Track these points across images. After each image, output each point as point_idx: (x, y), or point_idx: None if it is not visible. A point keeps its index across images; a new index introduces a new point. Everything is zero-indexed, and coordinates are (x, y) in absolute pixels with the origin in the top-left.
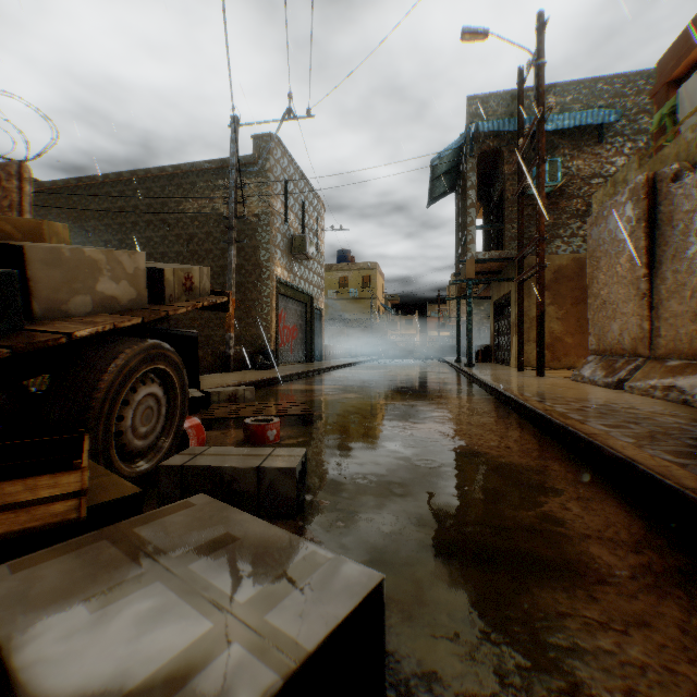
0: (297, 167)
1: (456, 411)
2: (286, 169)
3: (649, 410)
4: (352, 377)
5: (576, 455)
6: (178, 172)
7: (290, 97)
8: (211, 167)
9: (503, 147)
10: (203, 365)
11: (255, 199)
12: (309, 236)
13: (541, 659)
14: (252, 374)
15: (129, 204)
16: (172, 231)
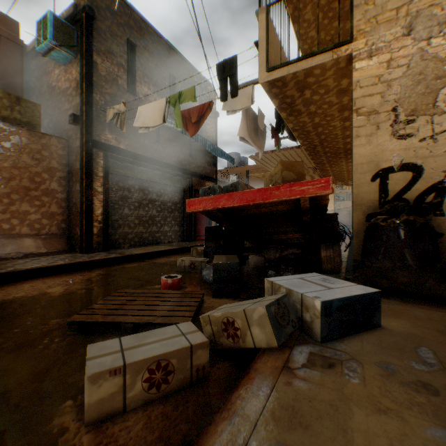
0: None
1: None
2: None
3: None
4: None
5: (78, 271)
6: None
7: None
8: None
9: None
10: None
11: None
12: None
13: (172, 261)
14: None
15: None
16: None
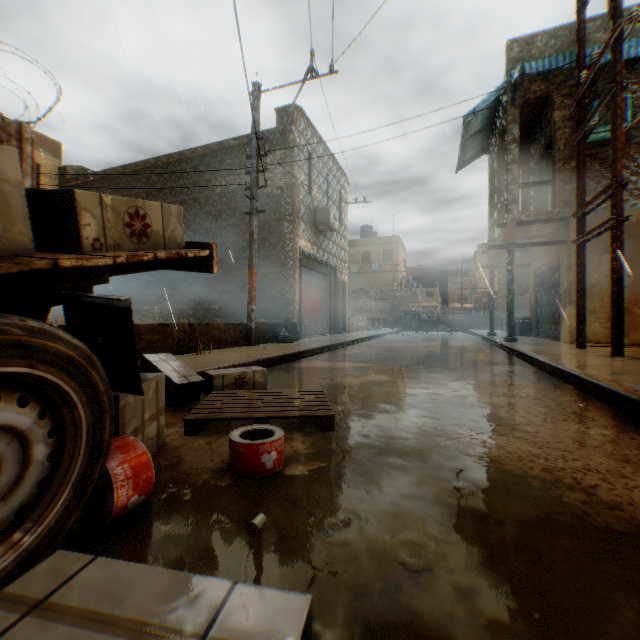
0: (321, 139)
1: (534, 410)
2: (310, 141)
3: None
4: (378, 352)
5: None
6: (207, 152)
7: (311, 55)
8: (238, 143)
9: (552, 92)
10: (224, 338)
11: (279, 172)
12: (333, 208)
13: None
14: (272, 348)
15: (165, 186)
16: (202, 209)
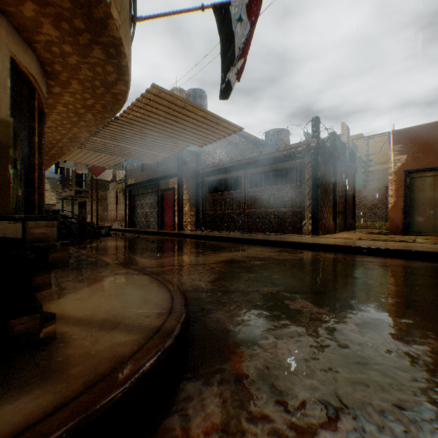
0: None
1: None
2: None
3: (114, 227)
4: None
5: None
6: None
7: None
8: None
9: None
10: None
11: None
12: None
13: None
14: None
15: None
16: None
